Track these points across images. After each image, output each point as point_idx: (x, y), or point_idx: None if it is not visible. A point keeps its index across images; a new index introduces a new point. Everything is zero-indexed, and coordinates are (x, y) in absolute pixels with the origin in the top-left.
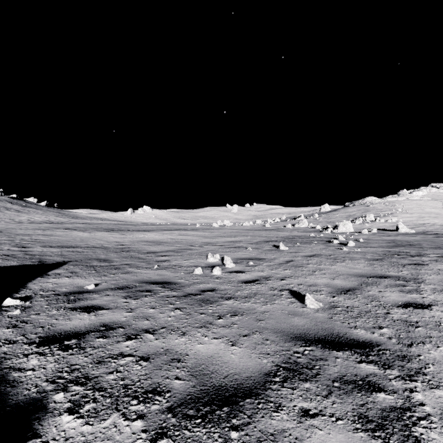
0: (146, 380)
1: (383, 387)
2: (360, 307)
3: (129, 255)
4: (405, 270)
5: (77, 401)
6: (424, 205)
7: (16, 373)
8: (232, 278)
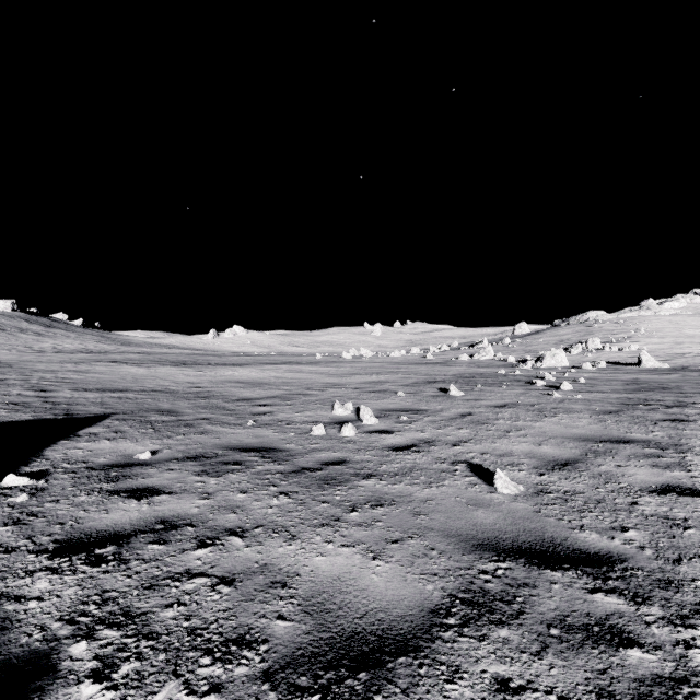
0: (227, 620)
1: (636, 639)
2: (586, 493)
3: (208, 404)
4: (659, 430)
5: (109, 658)
6: (683, 324)
7: (12, 605)
8: (374, 442)
